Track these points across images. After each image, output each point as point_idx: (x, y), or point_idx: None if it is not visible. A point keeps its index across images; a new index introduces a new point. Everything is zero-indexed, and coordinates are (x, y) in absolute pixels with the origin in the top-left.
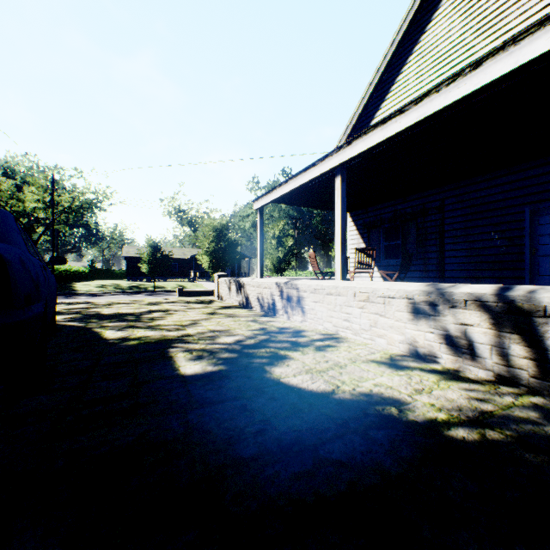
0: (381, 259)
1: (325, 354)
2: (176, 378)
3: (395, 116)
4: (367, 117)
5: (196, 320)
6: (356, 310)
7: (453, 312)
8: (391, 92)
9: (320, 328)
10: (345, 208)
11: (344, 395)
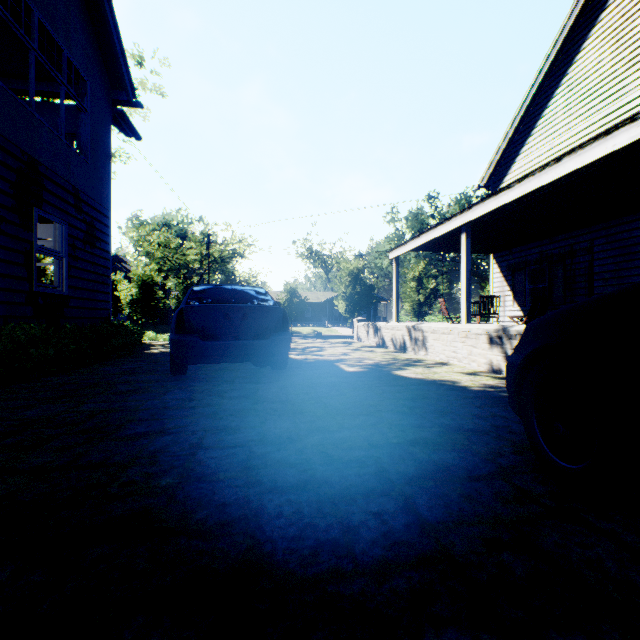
0: (526, 303)
1: (430, 369)
2: (344, 371)
3: (504, 190)
4: (511, 153)
5: (344, 353)
6: (459, 344)
7: (509, 342)
8: (537, 127)
9: (437, 359)
10: (469, 261)
11: (429, 379)
